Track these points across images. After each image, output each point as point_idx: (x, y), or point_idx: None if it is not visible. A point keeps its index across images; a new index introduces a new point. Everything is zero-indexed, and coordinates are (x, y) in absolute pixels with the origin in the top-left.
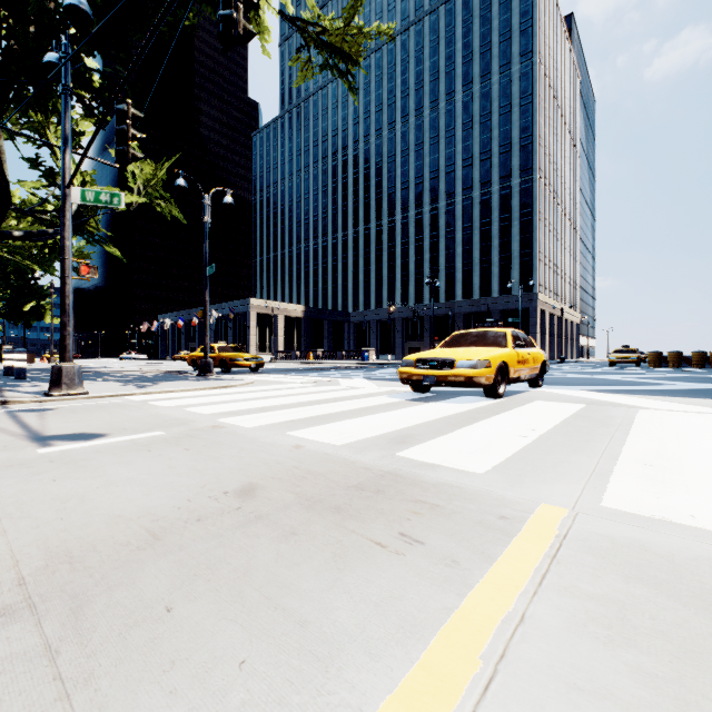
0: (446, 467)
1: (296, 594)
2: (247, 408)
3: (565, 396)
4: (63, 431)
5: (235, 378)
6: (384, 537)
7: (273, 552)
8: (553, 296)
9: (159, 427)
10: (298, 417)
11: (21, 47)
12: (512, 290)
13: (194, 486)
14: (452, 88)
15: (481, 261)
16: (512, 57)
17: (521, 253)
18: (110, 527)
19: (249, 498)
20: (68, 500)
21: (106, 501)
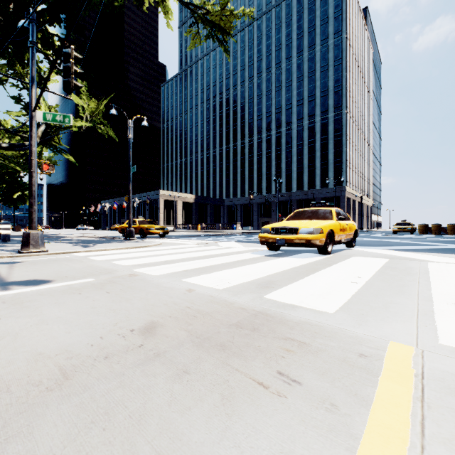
0: (304, 308)
1: (187, 449)
2: (155, 261)
3: (372, 253)
4: (22, 278)
5: (149, 241)
6: (265, 377)
7: (167, 393)
8: (355, 188)
9: (91, 275)
10: (190, 268)
11: (4, 18)
12: (328, 185)
13: (107, 324)
14: (290, 54)
15: (308, 166)
16: (328, 34)
17: (334, 160)
18: (29, 365)
19: (150, 336)
20: (3, 337)
21: (34, 338)
